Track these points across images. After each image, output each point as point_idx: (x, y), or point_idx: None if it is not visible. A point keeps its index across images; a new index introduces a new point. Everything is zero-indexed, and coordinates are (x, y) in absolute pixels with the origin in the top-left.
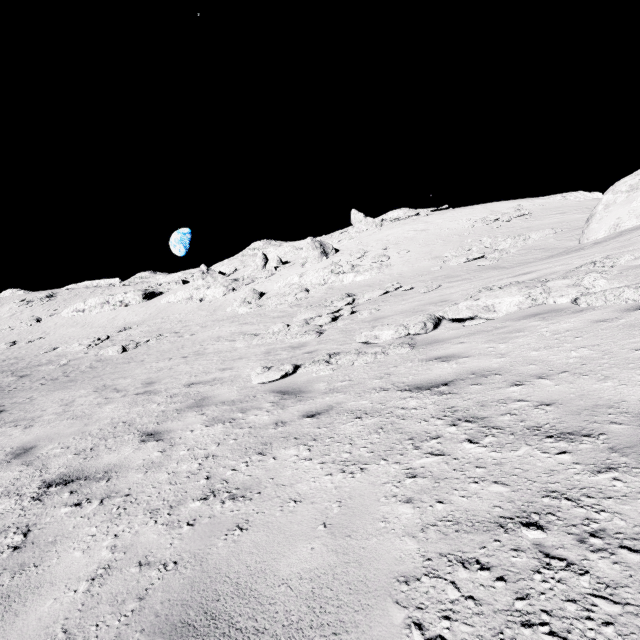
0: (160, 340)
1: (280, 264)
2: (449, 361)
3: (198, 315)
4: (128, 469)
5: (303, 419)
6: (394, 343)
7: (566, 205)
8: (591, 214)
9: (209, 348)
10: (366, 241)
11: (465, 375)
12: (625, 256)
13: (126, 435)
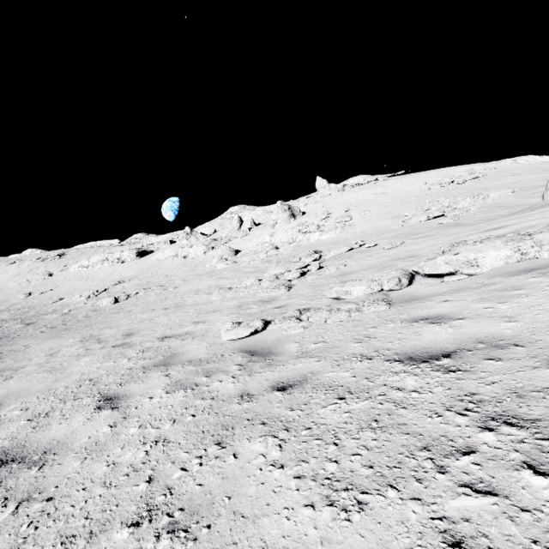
0: (148, 292)
1: (253, 225)
2: (440, 323)
3: (182, 270)
4: (68, 451)
5: (272, 393)
6: (368, 300)
7: (518, 168)
8: None
9: (188, 300)
10: (330, 204)
11: (470, 344)
12: None
13: (86, 398)
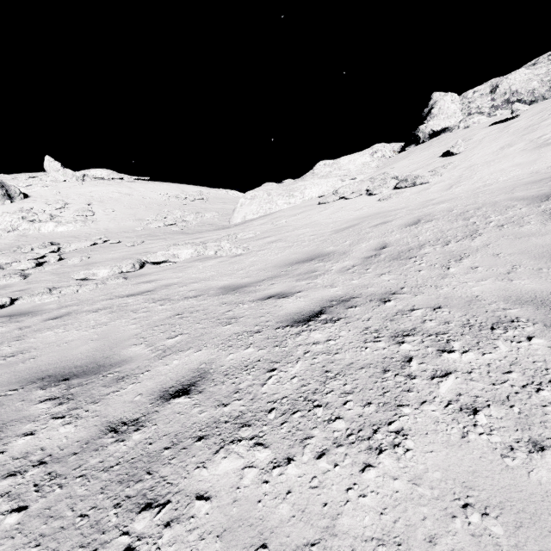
0: None
1: None
2: (151, 283)
3: None
4: None
5: (47, 321)
6: (111, 277)
7: (228, 198)
8: (235, 208)
9: None
10: (66, 192)
11: (160, 287)
12: (241, 234)
13: None
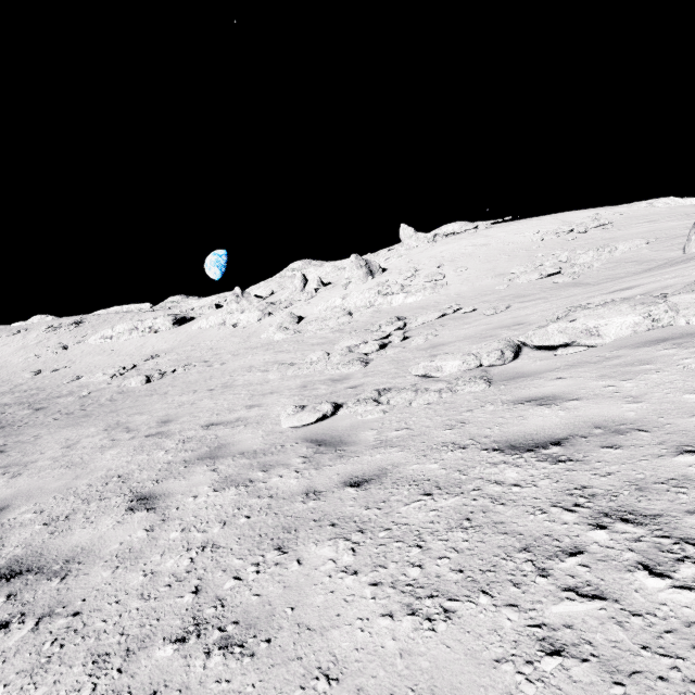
0: (188, 370)
1: (321, 285)
2: (550, 405)
3: (230, 342)
4: (96, 559)
5: (344, 489)
6: (463, 377)
7: (654, 213)
8: None
9: (239, 379)
10: (417, 258)
11: (585, 429)
12: None
13: (114, 497)
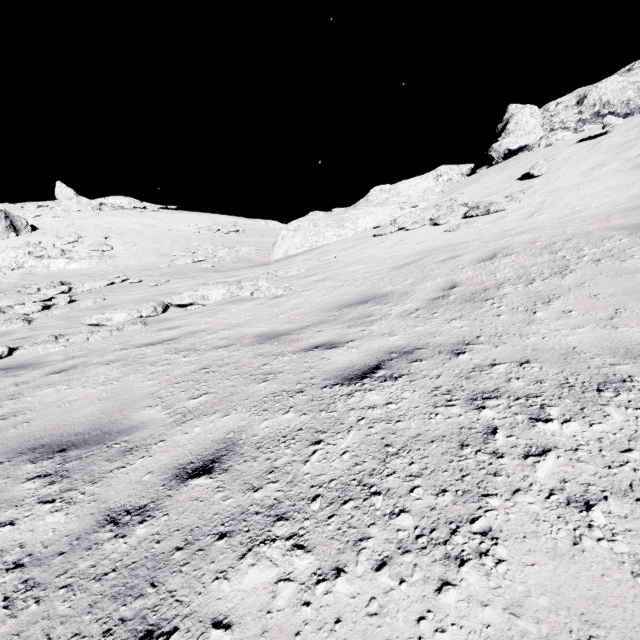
0: None
1: None
2: (175, 329)
3: None
4: None
5: (49, 376)
6: (128, 323)
7: (267, 230)
8: (276, 241)
9: None
10: (80, 224)
11: (185, 334)
12: (282, 271)
13: None
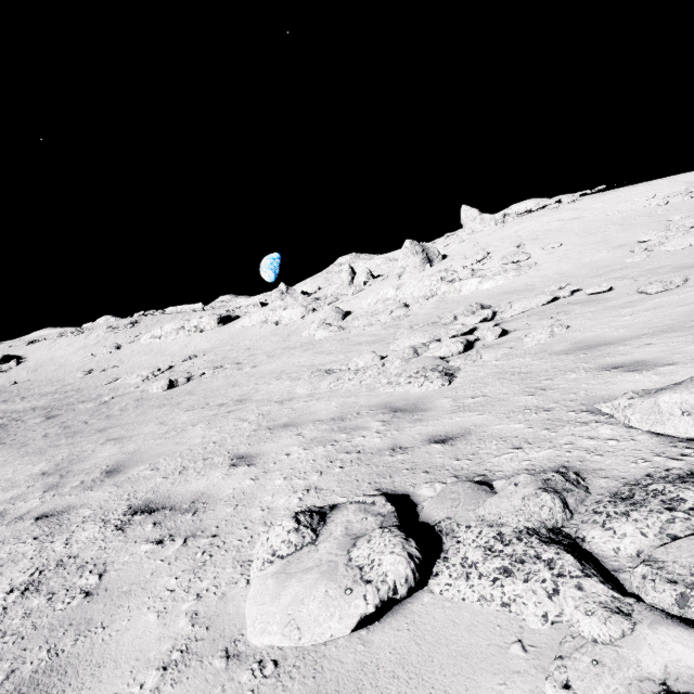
0: (216, 373)
1: (370, 278)
2: None
3: (269, 341)
4: None
5: None
6: None
7: None
8: None
9: (261, 390)
10: (485, 241)
11: None
12: None
13: None
